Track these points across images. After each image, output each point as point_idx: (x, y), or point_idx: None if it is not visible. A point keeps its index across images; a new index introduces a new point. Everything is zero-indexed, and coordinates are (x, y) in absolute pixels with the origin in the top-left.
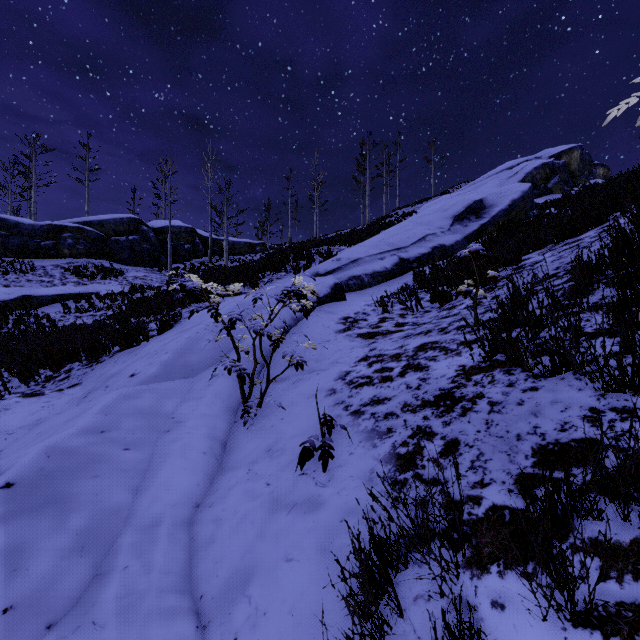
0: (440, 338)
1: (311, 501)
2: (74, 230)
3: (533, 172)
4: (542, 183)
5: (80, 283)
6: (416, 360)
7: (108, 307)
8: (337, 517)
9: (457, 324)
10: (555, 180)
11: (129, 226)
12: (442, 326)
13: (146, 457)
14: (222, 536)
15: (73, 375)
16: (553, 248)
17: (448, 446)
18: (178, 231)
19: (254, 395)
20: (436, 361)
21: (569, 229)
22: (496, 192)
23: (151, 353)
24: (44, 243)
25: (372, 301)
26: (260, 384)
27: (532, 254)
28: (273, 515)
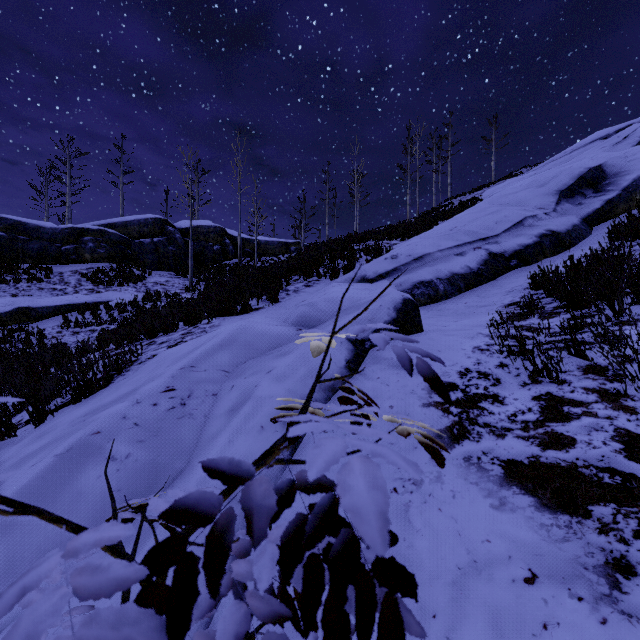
0: None
1: None
2: (95, 233)
3: None
4: None
5: (94, 291)
6: None
7: (112, 320)
8: None
9: None
10: None
11: (154, 227)
12: None
13: None
14: None
15: None
16: None
17: None
18: (206, 231)
19: None
20: None
21: None
22: (619, 155)
23: None
24: (65, 248)
25: (483, 337)
26: None
27: None
28: None
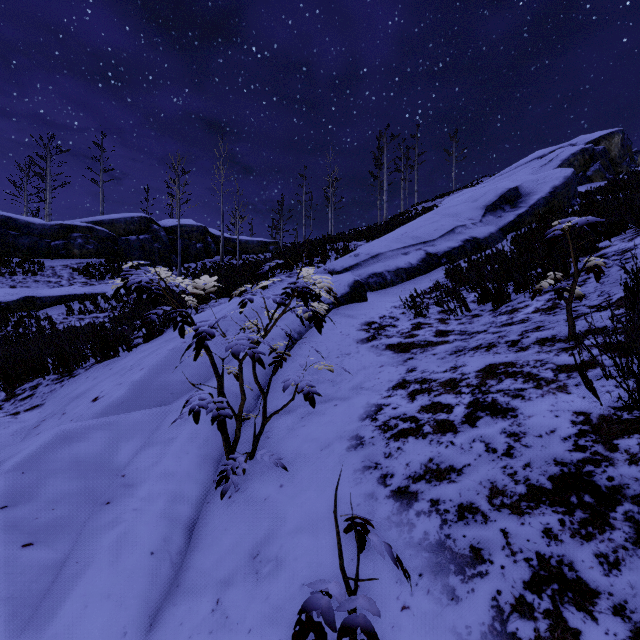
0: (516, 357)
1: None
2: (84, 230)
3: (570, 159)
4: (580, 171)
5: (88, 283)
6: (488, 394)
7: (112, 308)
8: None
9: (535, 336)
10: (595, 167)
11: (140, 225)
12: (511, 338)
13: (55, 561)
14: None
15: (38, 393)
16: None
17: None
18: (190, 230)
19: (246, 434)
20: (525, 399)
21: None
22: (533, 179)
23: (126, 368)
24: (54, 243)
25: (400, 302)
26: (254, 421)
27: (607, 242)
28: None
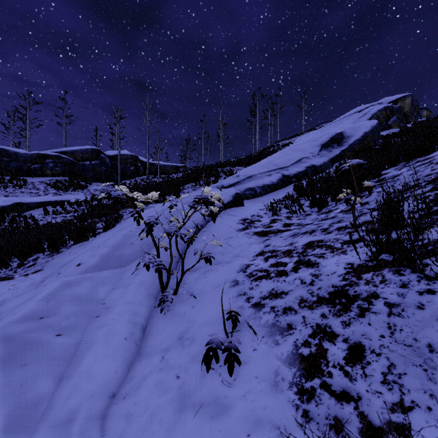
0: (324, 237)
1: (217, 403)
2: (54, 157)
3: (377, 113)
4: (384, 121)
5: (57, 194)
6: (306, 257)
7: (75, 210)
8: (244, 429)
9: (337, 225)
10: (393, 119)
11: (92, 154)
12: (324, 227)
13: (75, 342)
14: (131, 437)
15: (38, 263)
16: (407, 165)
17: (353, 351)
18: (126, 158)
19: (172, 283)
20: (324, 258)
21: (418, 150)
22: (352, 127)
23: (95, 247)
24: (33, 166)
25: (264, 206)
26: (176, 274)
27: (388, 170)
28: (180, 415)
